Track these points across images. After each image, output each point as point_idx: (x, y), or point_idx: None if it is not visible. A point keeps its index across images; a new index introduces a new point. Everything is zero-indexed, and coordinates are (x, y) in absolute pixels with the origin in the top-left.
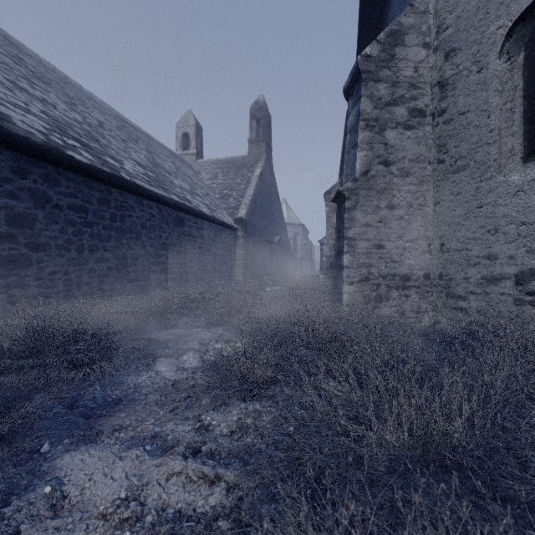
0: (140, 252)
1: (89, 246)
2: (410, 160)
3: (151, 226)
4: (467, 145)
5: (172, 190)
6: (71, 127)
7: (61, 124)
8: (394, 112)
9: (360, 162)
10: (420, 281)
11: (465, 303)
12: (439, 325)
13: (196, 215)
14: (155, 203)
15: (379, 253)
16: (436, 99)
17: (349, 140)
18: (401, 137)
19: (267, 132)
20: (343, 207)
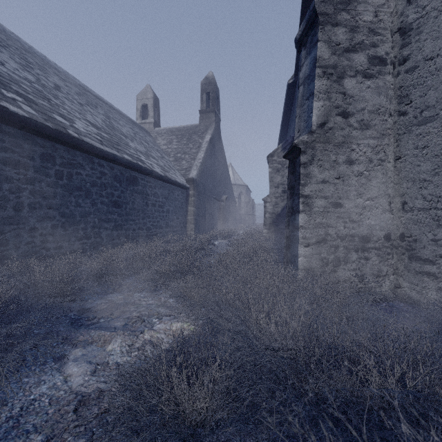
0: (90, 210)
1: (30, 203)
2: (370, 112)
3: (102, 184)
4: (436, 93)
5: (126, 150)
6: (17, 83)
7: (4, 79)
8: (353, 59)
9: (317, 113)
10: (380, 242)
11: (433, 268)
12: (400, 289)
13: (149, 174)
14: (106, 162)
15: (337, 212)
16: (397, 47)
17: (303, 92)
18: (361, 86)
19: (216, 104)
20: (299, 162)
